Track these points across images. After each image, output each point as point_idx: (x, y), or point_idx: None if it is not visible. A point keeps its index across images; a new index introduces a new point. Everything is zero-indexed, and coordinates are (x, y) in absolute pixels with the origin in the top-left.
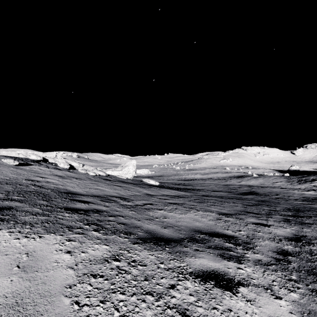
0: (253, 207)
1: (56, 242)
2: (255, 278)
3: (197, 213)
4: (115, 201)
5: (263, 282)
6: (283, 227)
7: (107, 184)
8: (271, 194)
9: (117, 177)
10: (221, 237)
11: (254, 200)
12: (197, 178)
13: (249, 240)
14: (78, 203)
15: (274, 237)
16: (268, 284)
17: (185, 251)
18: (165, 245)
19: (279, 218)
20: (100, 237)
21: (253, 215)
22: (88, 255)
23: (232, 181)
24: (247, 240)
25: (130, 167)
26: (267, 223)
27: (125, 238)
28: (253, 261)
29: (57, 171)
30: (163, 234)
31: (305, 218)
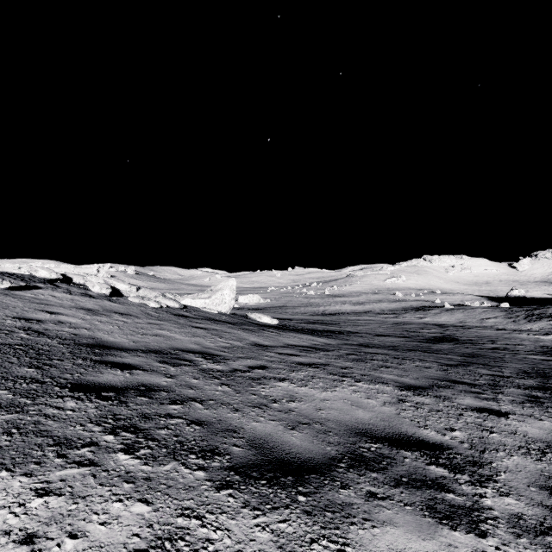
0: (460, 369)
1: (2, 504)
2: None
3: (357, 386)
4: (190, 362)
5: None
6: (535, 417)
7: (179, 325)
8: (481, 341)
9: (201, 310)
10: (417, 449)
11: (456, 354)
12: (345, 310)
13: (479, 456)
14: (108, 371)
15: (525, 443)
16: None
17: (345, 502)
18: (296, 487)
19: (518, 395)
20: (134, 472)
21: (465, 388)
22: (84, 545)
23: (407, 316)
24: (473, 455)
25: (225, 291)
26: (501, 408)
27: (197, 472)
28: (508, 523)
29: (86, 299)
30: (290, 447)
31: None
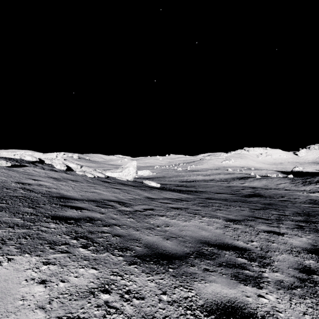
0: (261, 211)
1: (28, 267)
2: (282, 311)
3: (203, 219)
4: (112, 206)
5: (292, 316)
6: (298, 236)
7: (105, 187)
8: (276, 196)
9: (116, 178)
10: (232, 250)
11: (260, 203)
12: (199, 179)
13: (264, 254)
14: (69, 210)
15: (290, 248)
16: (299, 318)
17: (192, 272)
18: (168, 265)
19: (291, 224)
20: (88, 256)
21: (262, 221)
22: (68, 285)
23: (234, 182)
24: (262, 253)
25: (130, 168)
26: (280, 231)
27: (119, 257)
28: (274, 284)
29: (52, 172)
30: (166, 247)
31: (318, 224)
